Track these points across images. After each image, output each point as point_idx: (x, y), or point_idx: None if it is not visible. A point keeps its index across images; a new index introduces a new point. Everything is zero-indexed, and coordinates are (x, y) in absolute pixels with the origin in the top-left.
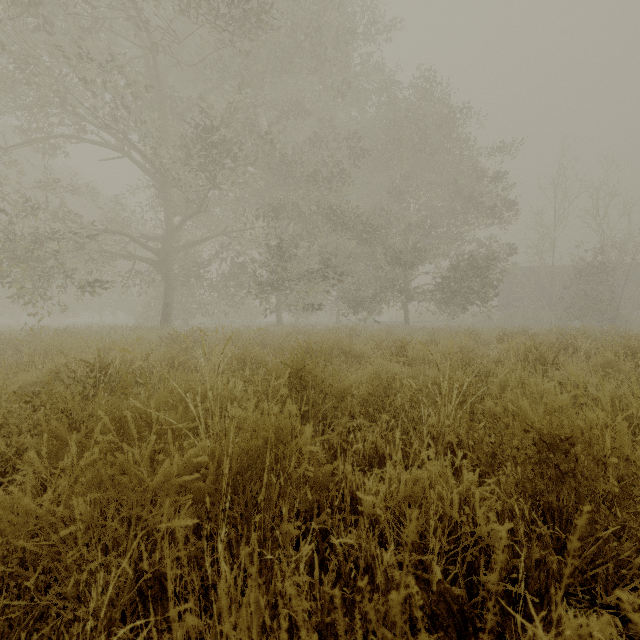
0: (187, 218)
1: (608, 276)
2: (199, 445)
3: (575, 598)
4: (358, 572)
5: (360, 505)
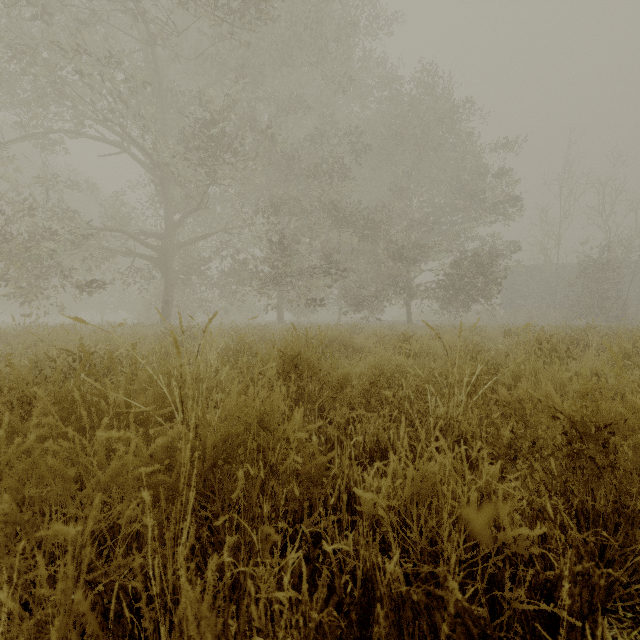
0: (187, 214)
1: (614, 274)
2: (170, 433)
3: (615, 616)
4: (356, 584)
5: (359, 504)
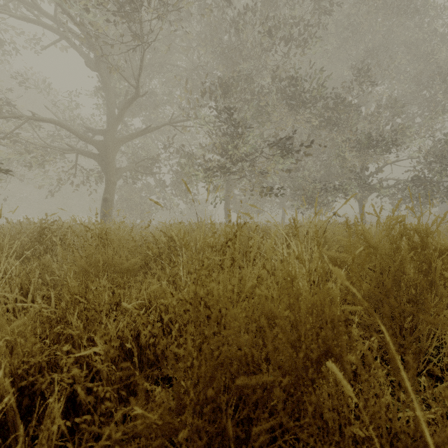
0: (126, 105)
1: None
2: None
3: None
4: None
5: None
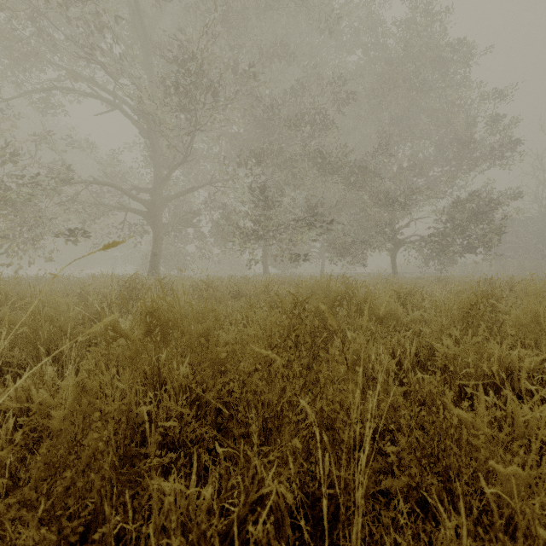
0: (174, 168)
1: None
2: None
3: None
4: None
5: None
